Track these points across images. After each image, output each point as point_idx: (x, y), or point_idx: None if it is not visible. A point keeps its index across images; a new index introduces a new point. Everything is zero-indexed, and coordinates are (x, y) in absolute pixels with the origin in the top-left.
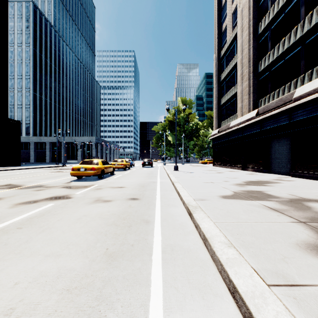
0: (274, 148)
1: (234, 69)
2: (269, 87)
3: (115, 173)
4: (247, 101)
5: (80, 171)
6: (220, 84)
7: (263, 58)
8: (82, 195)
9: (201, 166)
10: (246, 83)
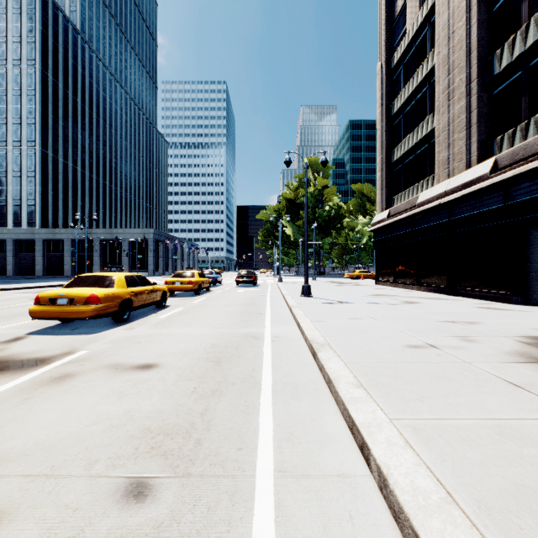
0: None
1: (424, 85)
2: (522, 105)
3: (172, 302)
4: (462, 143)
5: (56, 305)
6: (392, 121)
7: (508, 40)
8: None
9: (353, 284)
10: (461, 104)
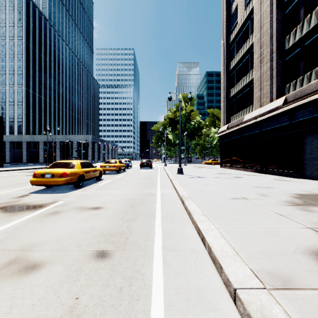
0: (310, 145)
1: (247, 54)
2: (300, 67)
3: (104, 177)
4: (268, 87)
5: (44, 177)
6: (229, 73)
7: (292, 31)
8: (0, 237)
9: (207, 167)
10: (267, 65)
